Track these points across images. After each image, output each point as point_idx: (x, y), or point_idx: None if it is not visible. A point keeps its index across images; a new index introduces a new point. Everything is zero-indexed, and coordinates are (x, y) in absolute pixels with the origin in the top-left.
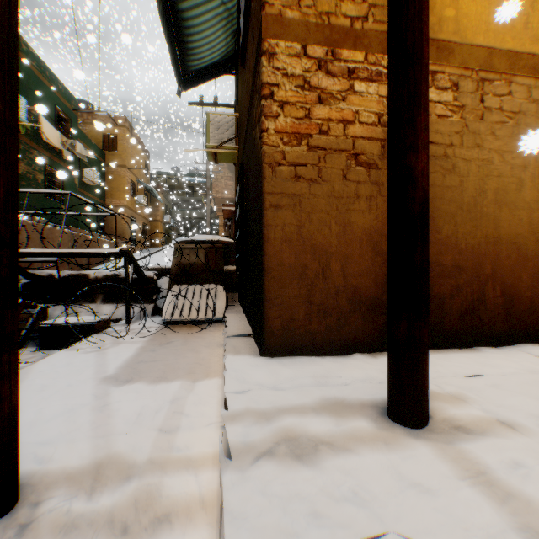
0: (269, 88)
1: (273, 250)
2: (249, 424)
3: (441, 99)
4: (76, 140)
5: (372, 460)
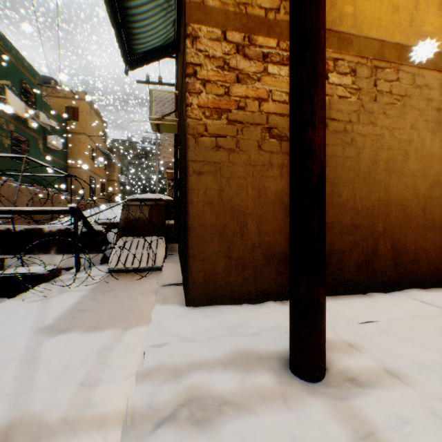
0: (193, 67)
1: (196, 211)
2: (159, 382)
3: (342, 83)
4: (39, 110)
5: (269, 422)
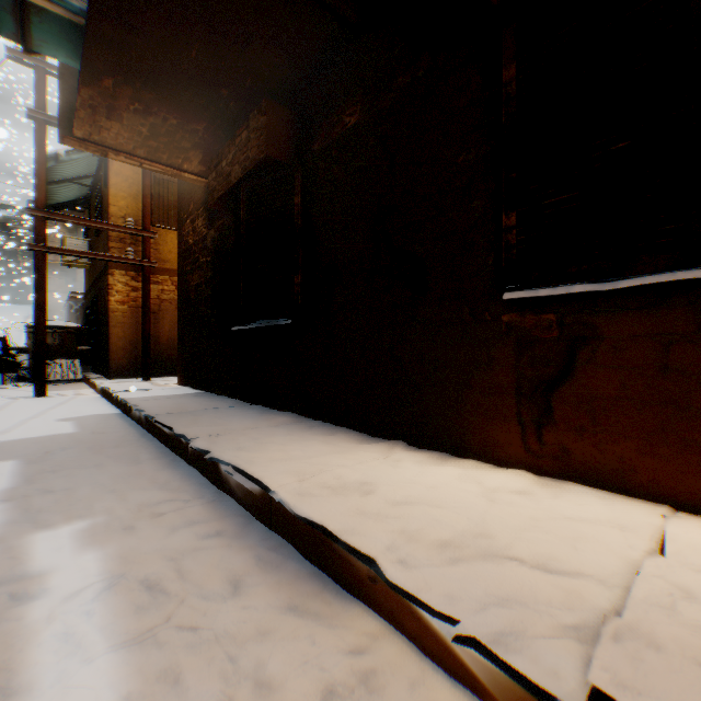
0: (113, 286)
1: (114, 342)
2: (105, 382)
3: None
4: None
5: (132, 382)
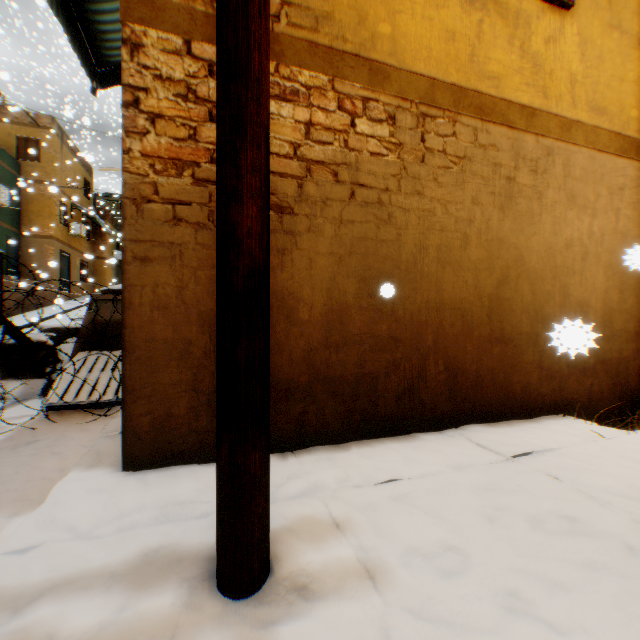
0: (133, 92)
1: (139, 320)
2: None
3: (376, 133)
4: None
5: None
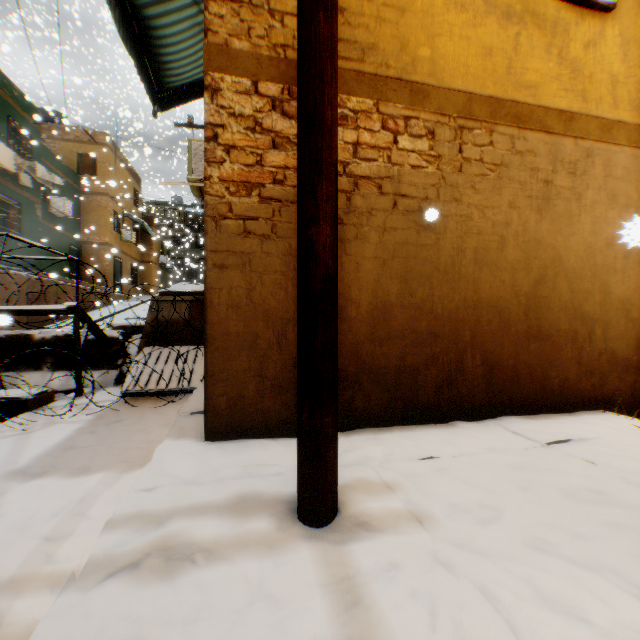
0: (213, 128)
1: (217, 317)
2: (131, 530)
3: (416, 148)
4: (36, 161)
5: (240, 569)
